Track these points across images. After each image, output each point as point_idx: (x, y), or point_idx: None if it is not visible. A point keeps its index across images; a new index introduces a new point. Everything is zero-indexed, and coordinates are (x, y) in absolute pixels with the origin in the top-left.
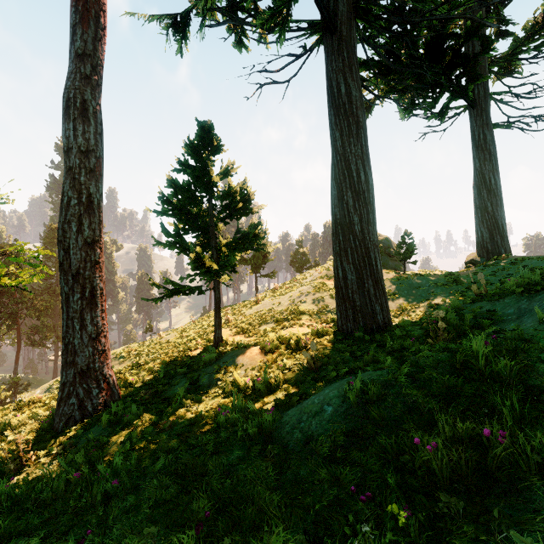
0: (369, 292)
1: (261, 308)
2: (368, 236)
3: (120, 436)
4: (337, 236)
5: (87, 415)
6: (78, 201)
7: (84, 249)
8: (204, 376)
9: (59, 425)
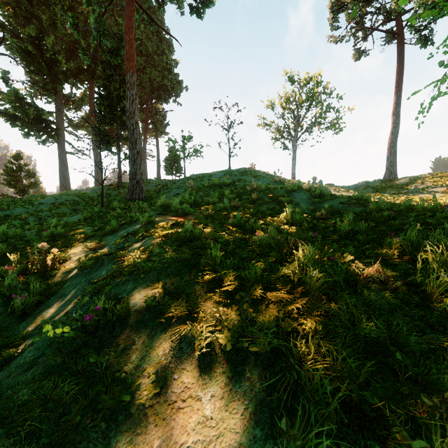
0: None
1: None
2: (67, 187)
3: None
4: (60, 186)
5: None
6: None
7: None
8: None
9: None
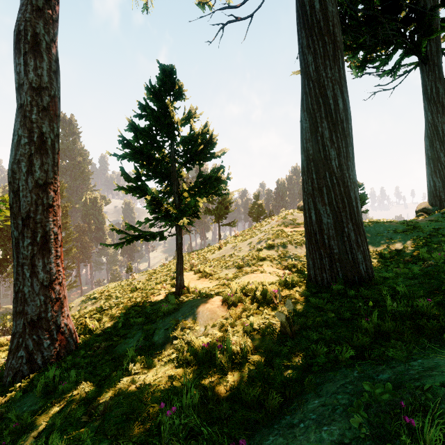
0: (349, 238)
1: (223, 253)
2: (347, 173)
3: (45, 417)
4: (309, 174)
5: (36, 369)
6: (29, 140)
7: (35, 191)
8: (160, 329)
9: (6, 379)
